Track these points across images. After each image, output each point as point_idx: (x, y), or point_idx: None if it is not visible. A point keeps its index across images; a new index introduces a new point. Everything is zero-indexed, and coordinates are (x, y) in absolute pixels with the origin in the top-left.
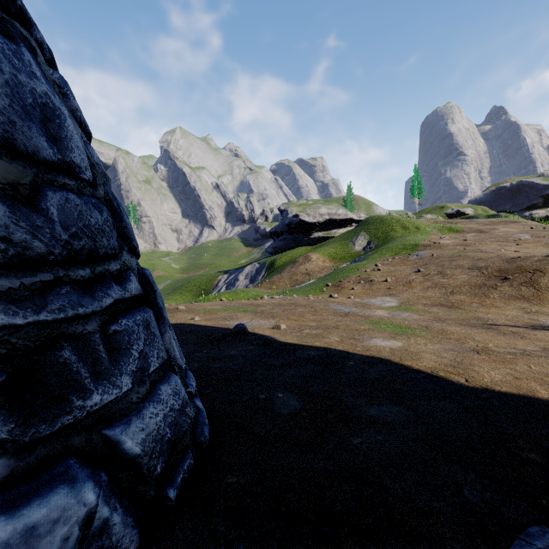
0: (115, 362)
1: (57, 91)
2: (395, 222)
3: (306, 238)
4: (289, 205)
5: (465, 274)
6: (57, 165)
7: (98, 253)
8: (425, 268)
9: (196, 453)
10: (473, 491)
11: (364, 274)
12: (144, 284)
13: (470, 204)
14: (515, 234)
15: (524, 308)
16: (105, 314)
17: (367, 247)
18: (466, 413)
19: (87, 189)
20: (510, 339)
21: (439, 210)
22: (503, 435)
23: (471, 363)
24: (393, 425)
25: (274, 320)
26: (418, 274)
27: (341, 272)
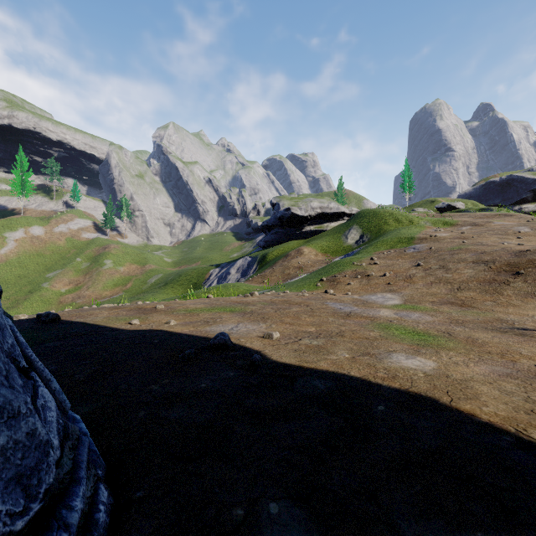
0: None
1: None
2: (388, 215)
3: (298, 232)
4: (281, 199)
5: (470, 269)
6: None
7: None
8: (424, 261)
9: None
10: None
11: (360, 268)
12: None
13: (460, 198)
14: (514, 227)
15: None
16: None
17: (360, 240)
18: None
19: None
20: None
21: (430, 204)
22: None
23: None
24: None
25: (264, 324)
26: (418, 268)
27: (336, 266)
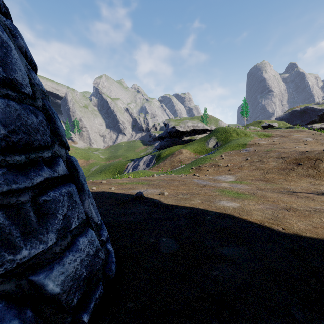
0: (43, 223)
1: (8, 32)
2: (232, 131)
3: (179, 140)
4: (169, 121)
5: (275, 162)
6: (1, 80)
7: (33, 145)
8: (250, 158)
9: (106, 283)
10: (298, 312)
11: (214, 161)
12: (70, 167)
13: (276, 120)
14: (304, 138)
15: (311, 182)
16: (37, 188)
17: (216, 145)
18: (286, 252)
19: (27, 100)
20: (306, 201)
21: (258, 124)
22: (312, 268)
23: (284, 217)
24: (239, 261)
25: (160, 189)
26: (246, 161)
27: (201, 160)
